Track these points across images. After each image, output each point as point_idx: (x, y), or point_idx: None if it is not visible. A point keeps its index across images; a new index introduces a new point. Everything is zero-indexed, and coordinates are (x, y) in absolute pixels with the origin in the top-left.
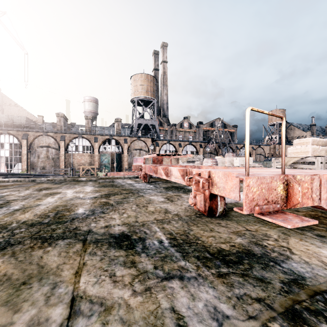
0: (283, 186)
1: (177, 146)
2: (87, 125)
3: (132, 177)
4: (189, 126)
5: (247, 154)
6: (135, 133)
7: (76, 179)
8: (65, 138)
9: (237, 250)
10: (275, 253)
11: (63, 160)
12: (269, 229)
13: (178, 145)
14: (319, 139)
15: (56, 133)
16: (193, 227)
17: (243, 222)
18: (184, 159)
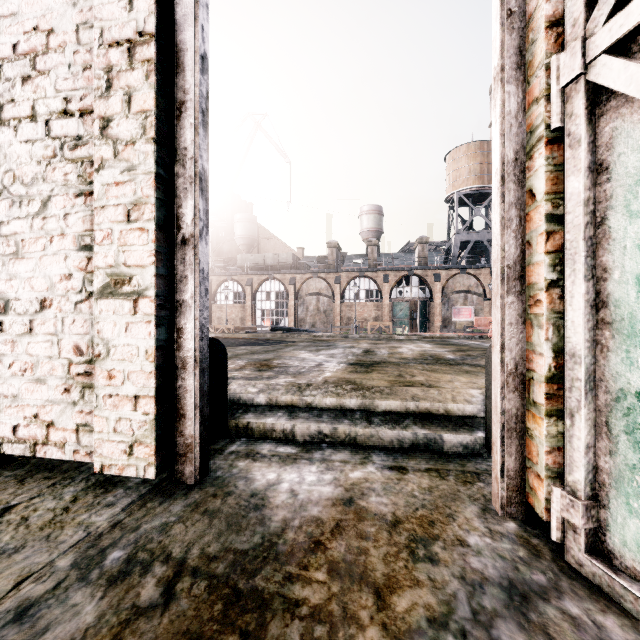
0: None
1: None
2: (371, 256)
3: (471, 337)
4: None
5: None
6: (454, 261)
7: (392, 337)
8: (340, 279)
9: None
10: None
11: (338, 314)
12: None
13: None
14: None
15: (329, 273)
16: None
17: None
18: None
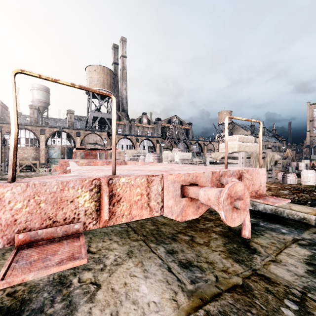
0: (91, 195)
1: (134, 141)
2: (32, 116)
3: None
4: (148, 122)
5: (10, 146)
6: (89, 126)
7: None
8: (1, 128)
9: (2, 306)
10: (60, 304)
11: None
12: (119, 246)
13: (135, 140)
14: (244, 136)
15: None
16: (9, 254)
17: (101, 236)
18: (129, 154)
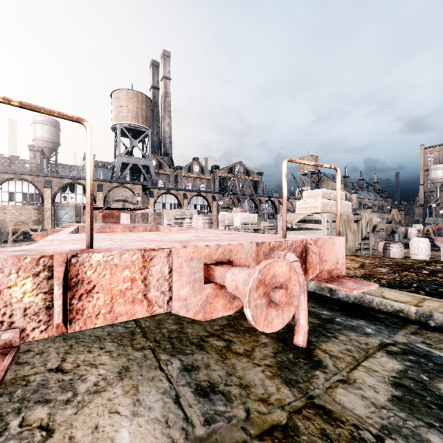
0: (37, 283)
1: (180, 197)
2: (33, 161)
3: None
4: (200, 170)
5: None
6: (117, 177)
7: None
8: None
9: None
10: None
11: None
12: (110, 360)
13: (182, 196)
14: (330, 191)
15: None
16: None
17: (89, 342)
18: (170, 216)
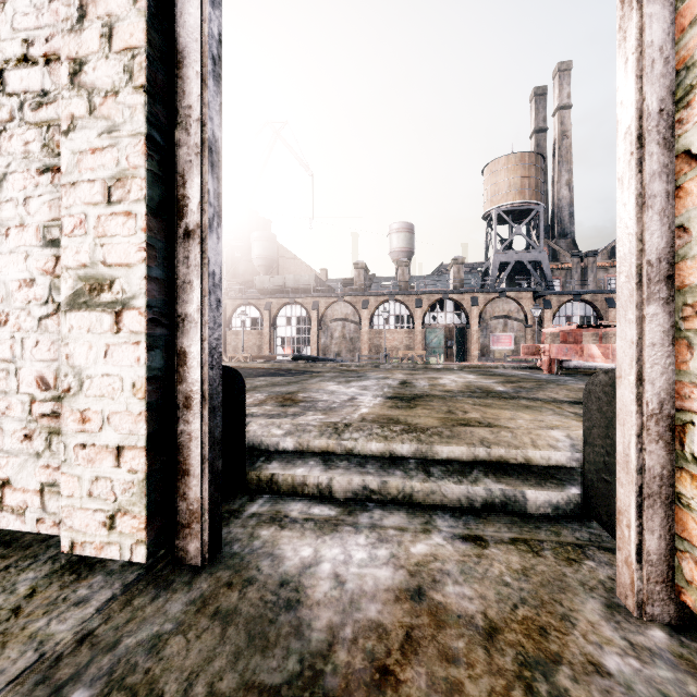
0: None
1: (600, 305)
2: (401, 278)
3: (516, 367)
4: None
5: None
6: (493, 284)
7: (429, 367)
8: (368, 303)
9: None
10: None
11: (366, 342)
12: None
13: (603, 302)
14: None
15: (356, 297)
16: None
17: None
18: None
